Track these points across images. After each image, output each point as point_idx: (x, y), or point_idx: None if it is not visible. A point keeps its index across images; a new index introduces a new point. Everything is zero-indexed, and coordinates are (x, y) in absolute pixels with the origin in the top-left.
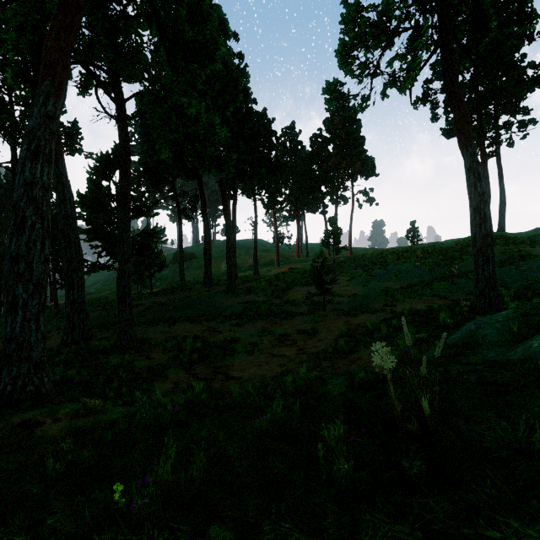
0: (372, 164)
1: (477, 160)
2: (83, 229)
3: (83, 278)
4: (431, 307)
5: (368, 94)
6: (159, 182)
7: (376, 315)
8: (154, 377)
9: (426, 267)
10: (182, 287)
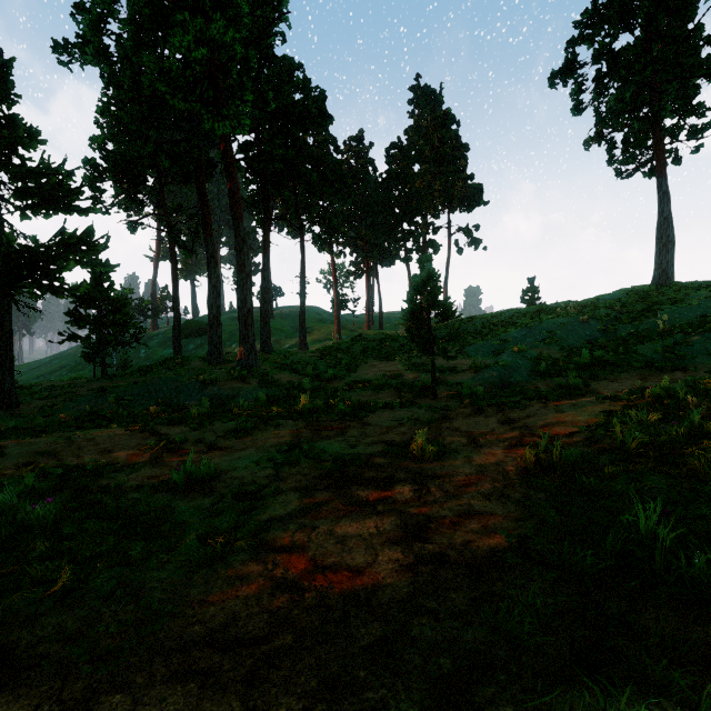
0: (478, 187)
1: None
2: None
3: None
4: None
5: None
6: (136, 188)
7: (569, 403)
8: None
9: (598, 323)
10: (168, 364)
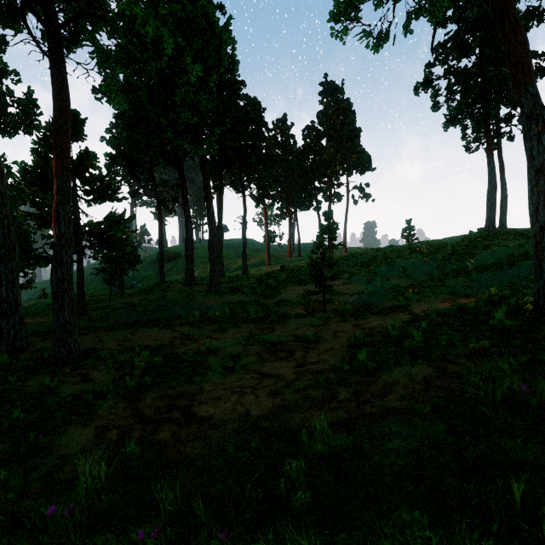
0: (368, 157)
1: (542, 103)
2: (24, 212)
3: (15, 270)
4: (460, 306)
5: (386, 29)
6: (136, 169)
7: (391, 316)
8: (73, 417)
9: (435, 262)
10: (160, 286)
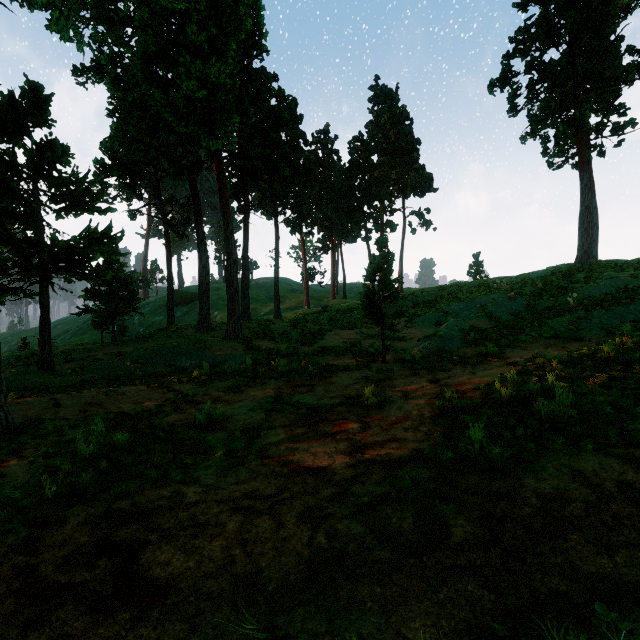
0: (429, 176)
1: None
2: None
3: None
4: (586, 352)
5: None
6: (136, 182)
7: (483, 367)
8: None
9: (523, 299)
10: (165, 332)
